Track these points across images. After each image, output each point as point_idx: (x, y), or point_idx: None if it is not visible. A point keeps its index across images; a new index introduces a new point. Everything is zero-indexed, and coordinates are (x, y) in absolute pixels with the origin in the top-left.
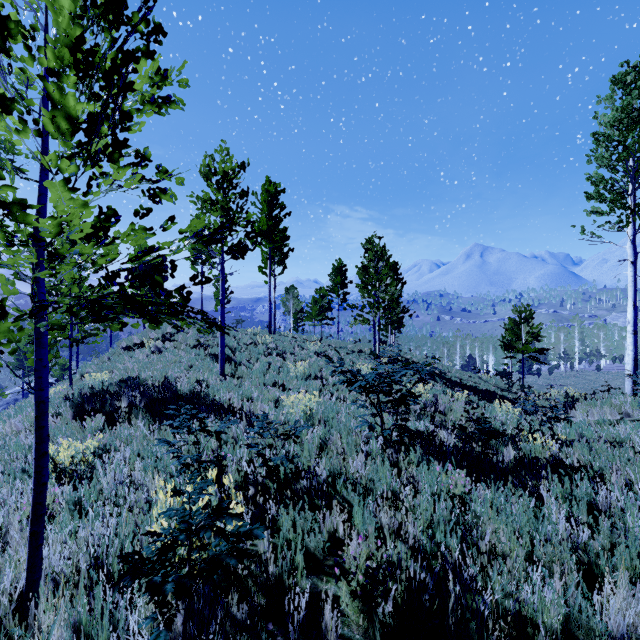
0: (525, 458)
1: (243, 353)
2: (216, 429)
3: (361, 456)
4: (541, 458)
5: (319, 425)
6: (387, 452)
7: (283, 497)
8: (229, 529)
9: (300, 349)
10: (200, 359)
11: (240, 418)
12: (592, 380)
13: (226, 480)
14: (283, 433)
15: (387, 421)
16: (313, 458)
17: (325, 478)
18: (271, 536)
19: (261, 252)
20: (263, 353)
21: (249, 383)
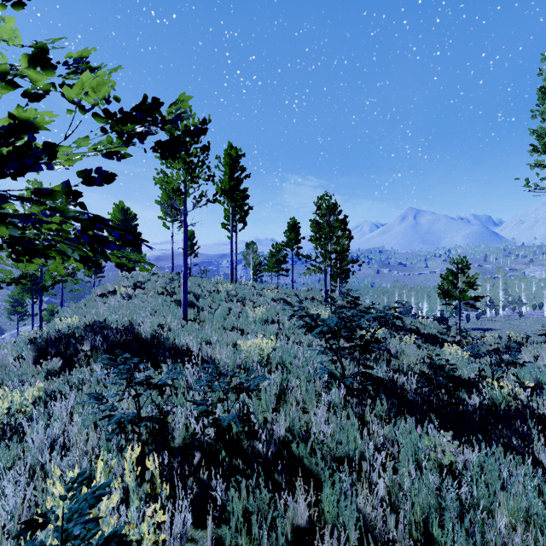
0: (501, 410)
1: (206, 299)
2: (157, 382)
3: (323, 408)
4: (513, 408)
5: (276, 371)
6: (350, 402)
7: (234, 466)
8: (147, 545)
9: (258, 296)
10: (166, 305)
11: (196, 363)
12: (515, 325)
13: (151, 462)
14: (235, 387)
15: (347, 367)
16: (270, 409)
17: (284, 436)
18: (217, 524)
19: (224, 210)
20: (224, 299)
21: (209, 327)
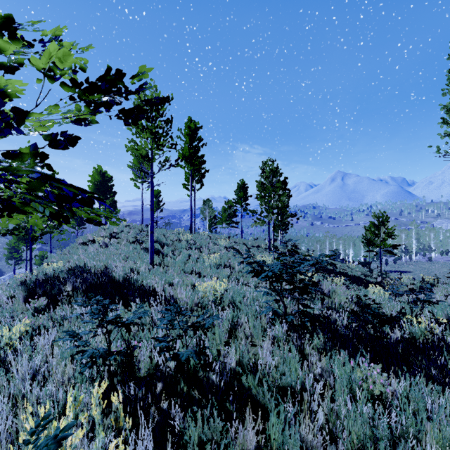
0: (420, 343)
1: (169, 247)
2: (125, 321)
3: (268, 342)
4: (430, 341)
5: (228, 309)
6: (291, 336)
7: (191, 395)
8: None
9: (213, 244)
10: (136, 252)
11: (160, 302)
12: (426, 268)
13: (116, 398)
14: (192, 325)
15: (288, 306)
16: (223, 343)
17: (235, 367)
18: (175, 449)
19: (185, 173)
20: (185, 247)
21: (172, 271)
